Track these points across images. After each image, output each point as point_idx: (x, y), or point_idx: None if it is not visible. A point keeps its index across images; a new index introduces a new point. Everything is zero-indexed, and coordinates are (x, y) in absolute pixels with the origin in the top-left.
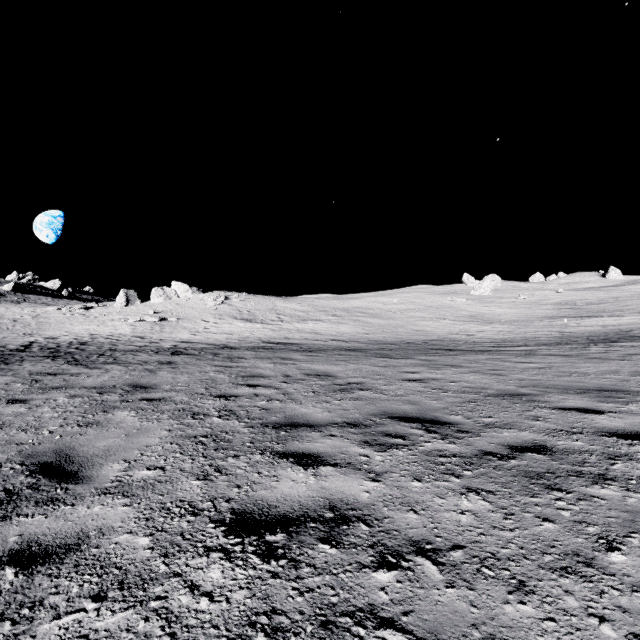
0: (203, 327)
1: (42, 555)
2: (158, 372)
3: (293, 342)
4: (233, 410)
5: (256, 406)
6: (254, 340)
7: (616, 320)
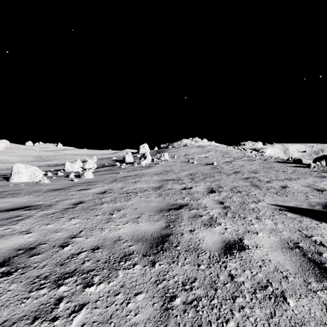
0: None
1: None
2: None
3: None
4: None
5: None
6: None
7: (51, 162)
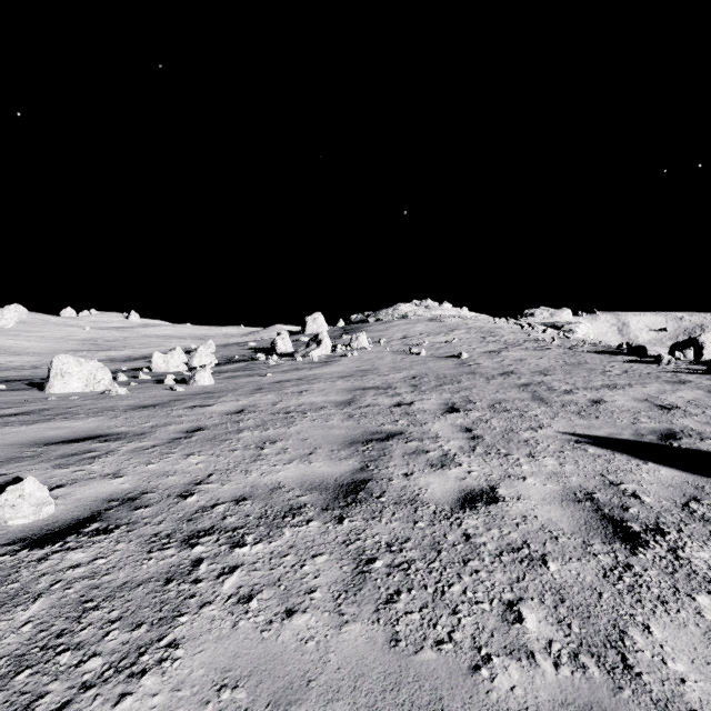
0: None
1: None
2: None
3: None
4: None
5: None
6: None
7: (118, 353)
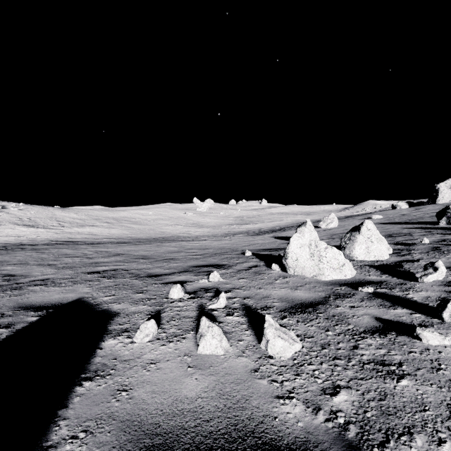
0: None
1: (41, 280)
2: None
3: (77, 240)
4: (66, 263)
5: (76, 261)
6: (43, 240)
7: (253, 226)
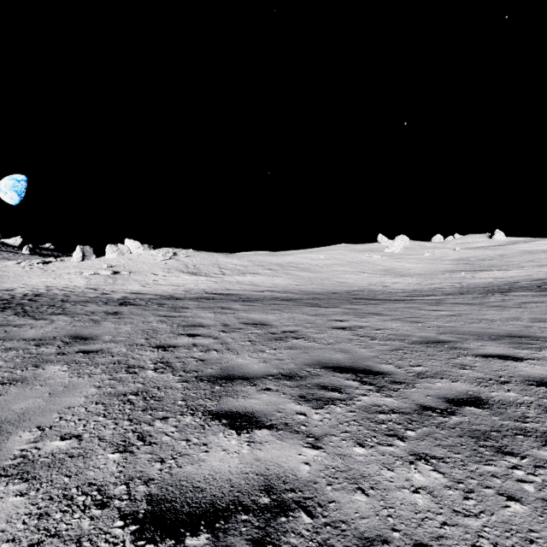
0: (153, 280)
1: None
2: (102, 322)
3: (233, 293)
4: (170, 362)
5: (193, 357)
6: (198, 291)
7: (504, 273)
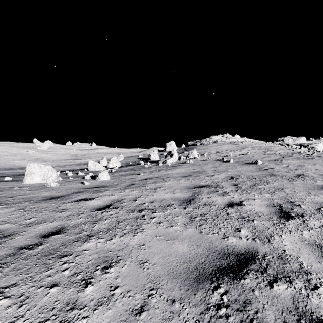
0: None
1: None
2: None
3: None
4: None
5: None
6: None
7: (84, 160)
